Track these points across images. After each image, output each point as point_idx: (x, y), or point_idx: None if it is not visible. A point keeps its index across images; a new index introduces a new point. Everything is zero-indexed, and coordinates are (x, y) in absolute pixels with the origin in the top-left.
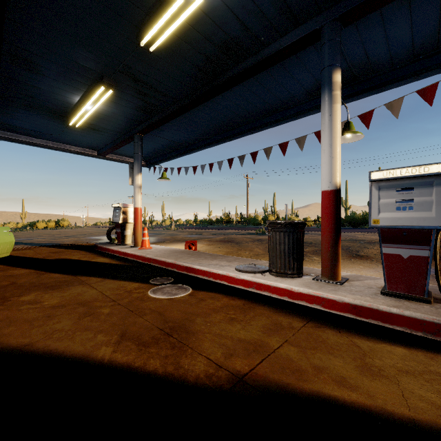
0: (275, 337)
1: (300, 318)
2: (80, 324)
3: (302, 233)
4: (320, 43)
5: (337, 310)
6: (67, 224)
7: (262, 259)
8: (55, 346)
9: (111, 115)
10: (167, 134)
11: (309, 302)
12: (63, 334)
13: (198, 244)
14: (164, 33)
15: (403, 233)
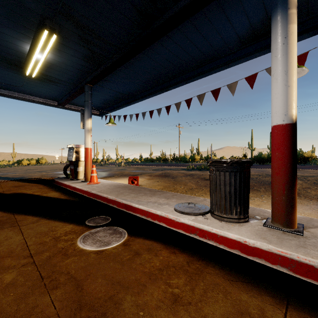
0: None
1: (271, 295)
2: None
3: (249, 173)
4: None
5: (317, 279)
6: (45, 162)
7: (196, 194)
8: None
9: (62, 65)
10: (113, 85)
11: (271, 262)
12: None
13: (140, 178)
14: None
15: None
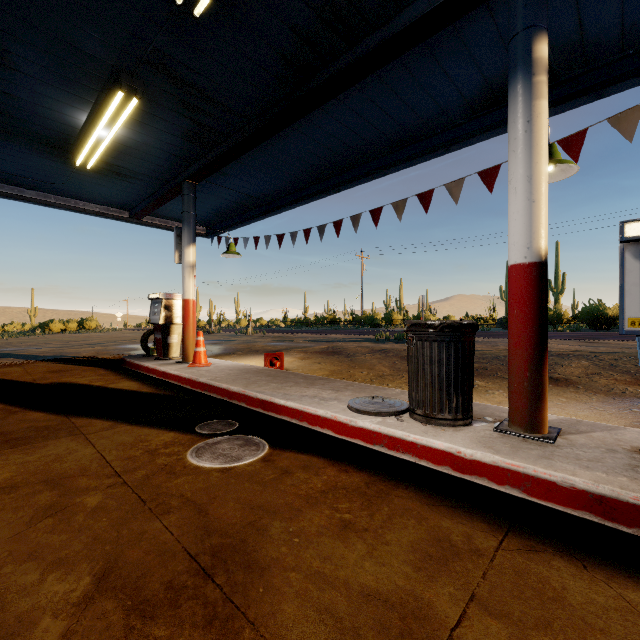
0: (446, 583)
1: (487, 521)
2: (26, 539)
3: (472, 344)
4: (501, 2)
5: (559, 502)
6: (96, 326)
7: (390, 384)
8: None
9: (142, 148)
10: (235, 181)
11: (496, 482)
12: None
13: (287, 357)
14: None
15: None
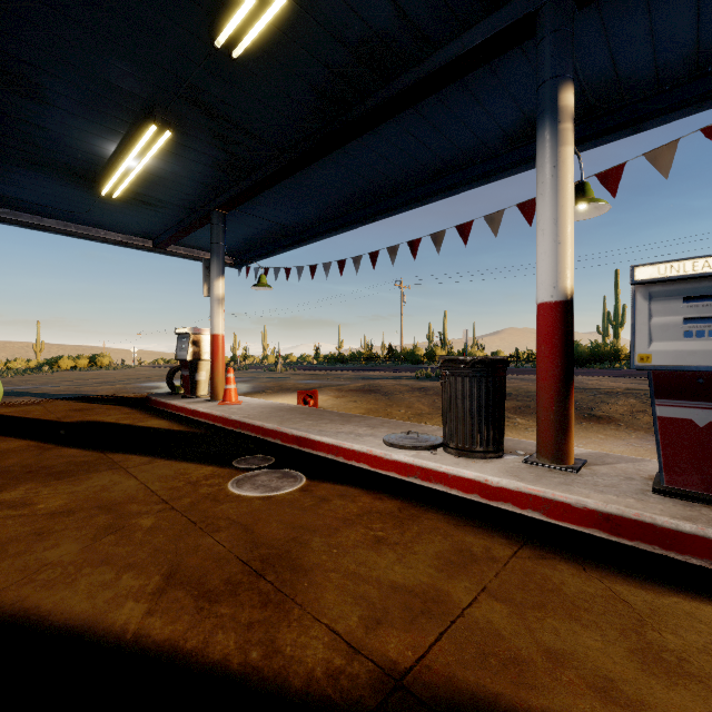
0: (463, 580)
1: (506, 537)
2: (95, 550)
3: (503, 380)
4: (534, 43)
5: (574, 522)
6: (109, 363)
7: (428, 422)
8: (36, 601)
9: (171, 177)
10: (267, 210)
11: (520, 506)
12: (58, 573)
13: (320, 395)
14: (257, 23)
15: (697, 381)
